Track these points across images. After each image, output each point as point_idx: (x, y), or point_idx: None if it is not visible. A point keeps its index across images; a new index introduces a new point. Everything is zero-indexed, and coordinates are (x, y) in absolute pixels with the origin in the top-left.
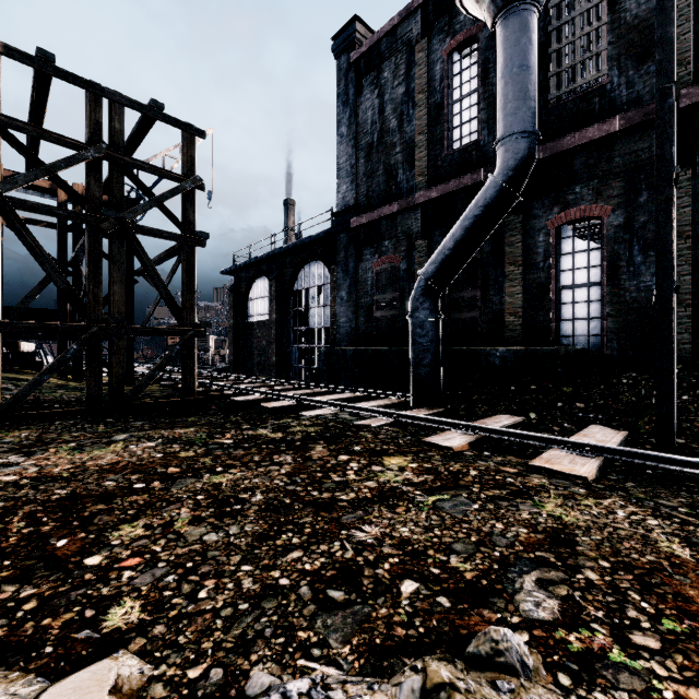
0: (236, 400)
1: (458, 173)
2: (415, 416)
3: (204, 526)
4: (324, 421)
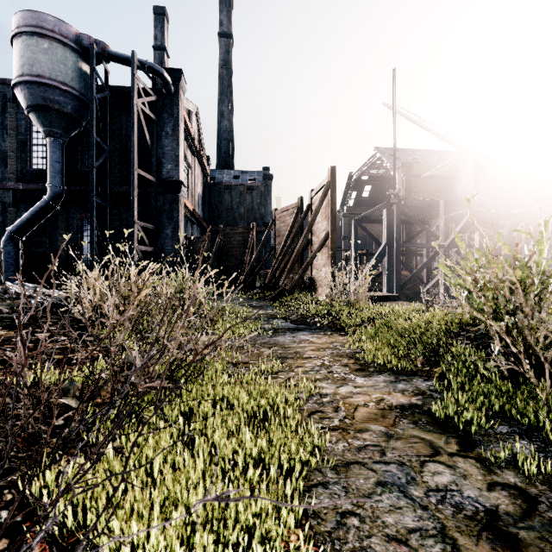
0: None
1: (36, 180)
2: None
3: None
4: None
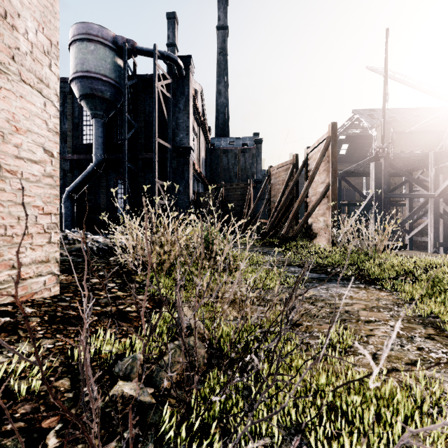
0: None
1: (85, 152)
2: None
3: None
4: None
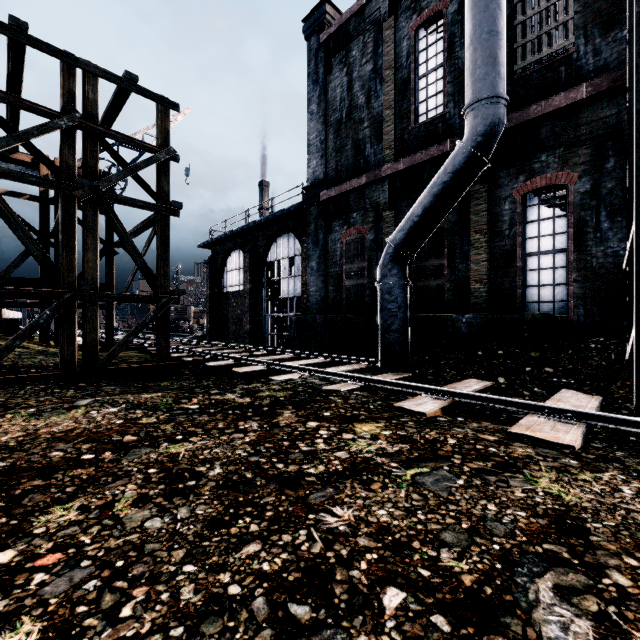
0: (209, 365)
1: (424, 145)
2: (385, 381)
3: (149, 509)
4: (294, 385)
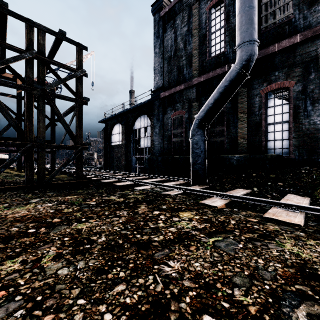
0: (102, 181)
1: (214, 68)
2: (194, 189)
3: (61, 262)
4: (146, 192)
